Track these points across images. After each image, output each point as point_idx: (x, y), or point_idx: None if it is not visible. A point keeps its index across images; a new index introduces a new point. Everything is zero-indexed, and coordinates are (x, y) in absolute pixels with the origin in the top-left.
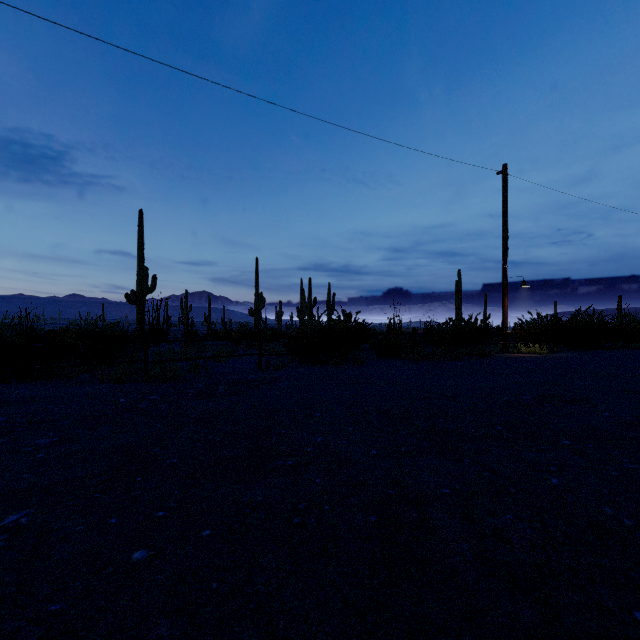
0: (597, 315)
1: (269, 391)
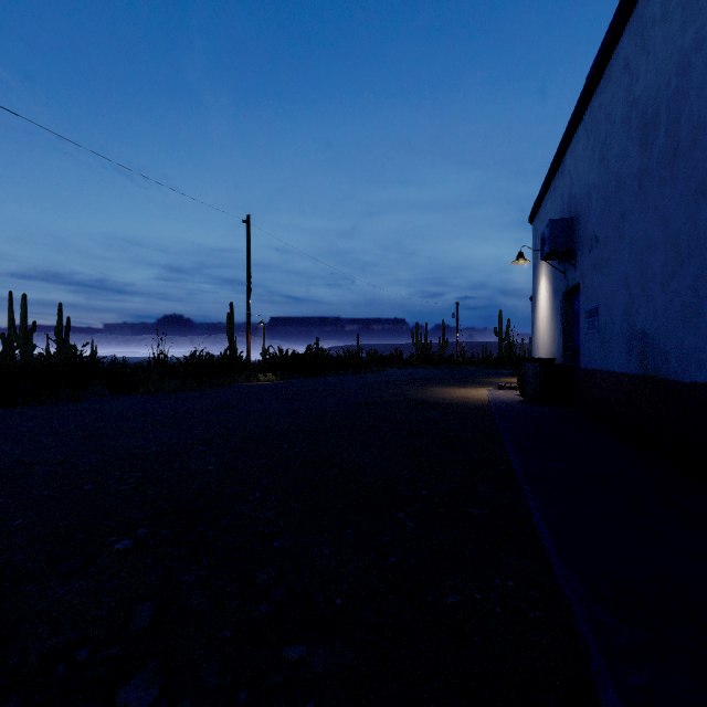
0: (320, 349)
1: None
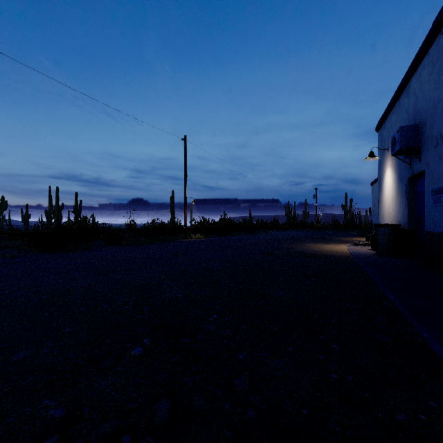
0: (229, 219)
1: (1, 269)
